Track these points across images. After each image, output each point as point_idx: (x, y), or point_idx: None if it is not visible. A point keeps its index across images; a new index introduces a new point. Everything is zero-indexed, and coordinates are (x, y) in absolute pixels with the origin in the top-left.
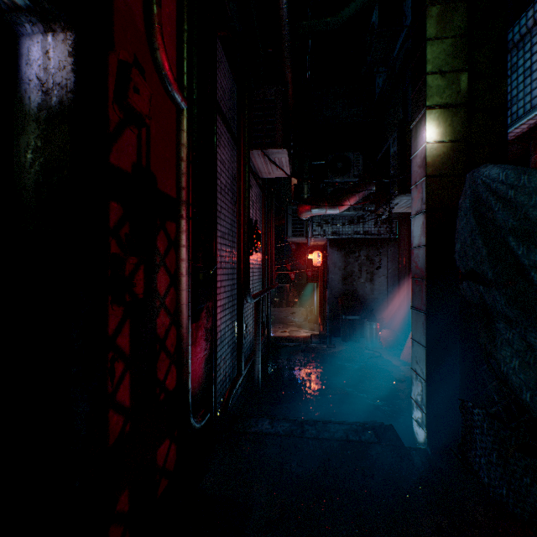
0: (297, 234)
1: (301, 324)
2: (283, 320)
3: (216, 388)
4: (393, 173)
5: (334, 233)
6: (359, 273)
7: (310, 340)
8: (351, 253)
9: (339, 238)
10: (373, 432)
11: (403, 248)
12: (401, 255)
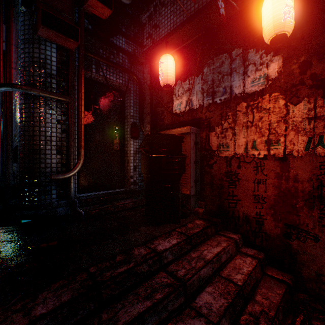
0: None
1: None
2: None
3: None
4: None
5: None
6: None
7: None
8: None
9: None
10: None
11: None
12: None
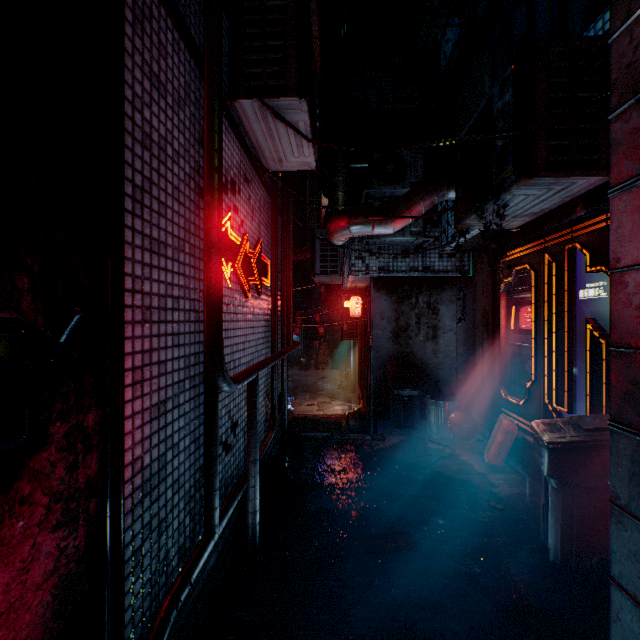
0: (328, 270)
1: (334, 393)
2: (310, 388)
3: (123, 620)
4: (500, 145)
5: (381, 269)
6: (417, 327)
7: (347, 421)
8: (406, 299)
9: (388, 277)
10: None
11: (480, 291)
12: (477, 301)
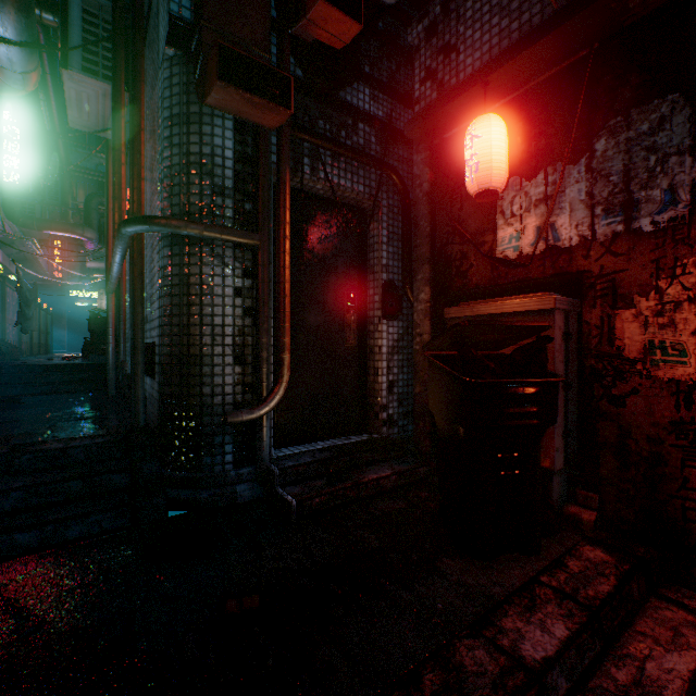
0: None
1: None
2: None
3: None
4: None
5: None
6: None
7: None
8: None
9: None
10: (4, 365)
11: None
12: None
